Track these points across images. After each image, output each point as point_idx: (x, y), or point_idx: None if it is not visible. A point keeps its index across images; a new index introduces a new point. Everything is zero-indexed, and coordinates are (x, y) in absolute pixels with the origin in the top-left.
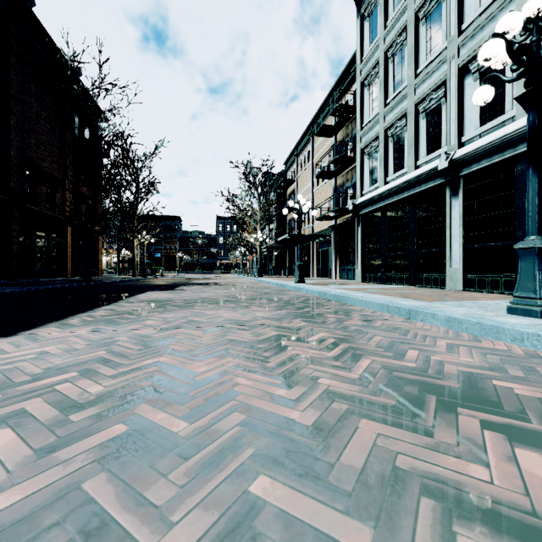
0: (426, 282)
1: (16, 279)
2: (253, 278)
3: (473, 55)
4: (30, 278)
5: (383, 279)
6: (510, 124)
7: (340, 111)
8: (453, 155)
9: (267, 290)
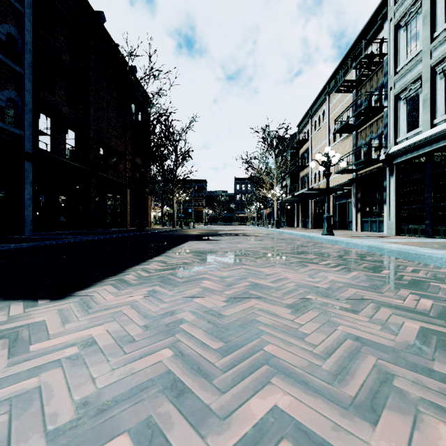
0: None
1: (93, 229)
2: (272, 229)
3: None
4: (102, 228)
5: (428, 231)
6: None
7: (364, 62)
8: None
9: (298, 242)
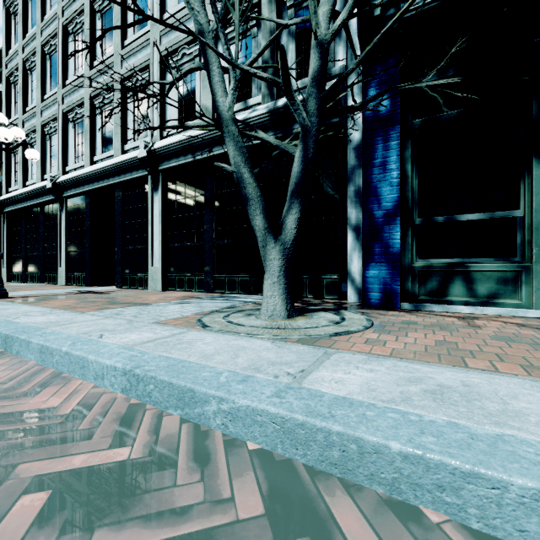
0: (50, 279)
1: None
2: None
3: (70, 109)
4: None
5: (24, 277)
6: (81, 170)
7: None
8: (57, 179)
9: None
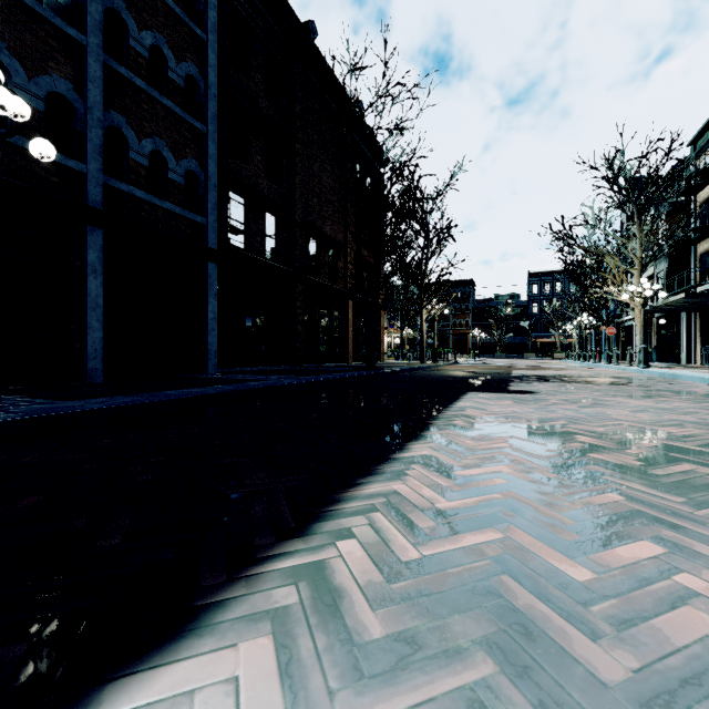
0: None
1: (300, 364)
2: (635, 368)
3: None
4: (313, 363)
5: None
6: None
7: None
8: None
9: None
